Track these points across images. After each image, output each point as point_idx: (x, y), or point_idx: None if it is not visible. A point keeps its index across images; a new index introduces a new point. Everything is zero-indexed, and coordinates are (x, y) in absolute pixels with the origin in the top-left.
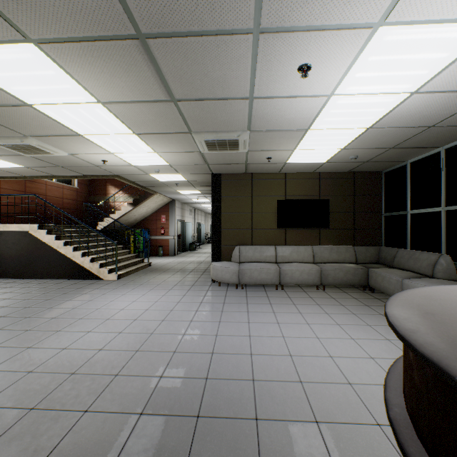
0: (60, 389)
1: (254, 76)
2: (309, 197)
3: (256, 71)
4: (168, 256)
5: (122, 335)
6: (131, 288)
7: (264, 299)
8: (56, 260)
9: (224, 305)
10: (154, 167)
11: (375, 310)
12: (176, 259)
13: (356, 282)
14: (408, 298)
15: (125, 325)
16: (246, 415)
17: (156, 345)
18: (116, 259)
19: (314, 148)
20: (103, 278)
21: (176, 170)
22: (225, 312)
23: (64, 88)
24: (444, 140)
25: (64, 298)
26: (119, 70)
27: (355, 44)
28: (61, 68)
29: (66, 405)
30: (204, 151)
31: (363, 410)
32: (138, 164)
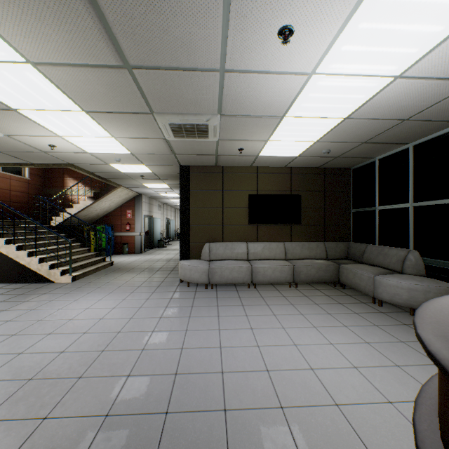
0: None
1: (226, 38)
2: (281, 192)
3: (229, 30)
4: (134, 254)
5: (64, 355)
6: (86, 292)
7: (236, 300)
8: None
9: (192, 310)
10: (114, 155)
11: (349, 309)
12: (142, 257)
13: (328, 278)
14: (438, 319)
15: (70, 342)
16: None
17: (106, 367)
18: (69, 259)
19: (288, 140)
20: (54, 280)
21: (140, 160)
22: (193, 318)
23: None
24: (414, 136)
25: None
26: (47, 12)
27: (347, 2)
28: None
29: None
30: (170, 138)
31: (357, 444)
32: (95, 151)
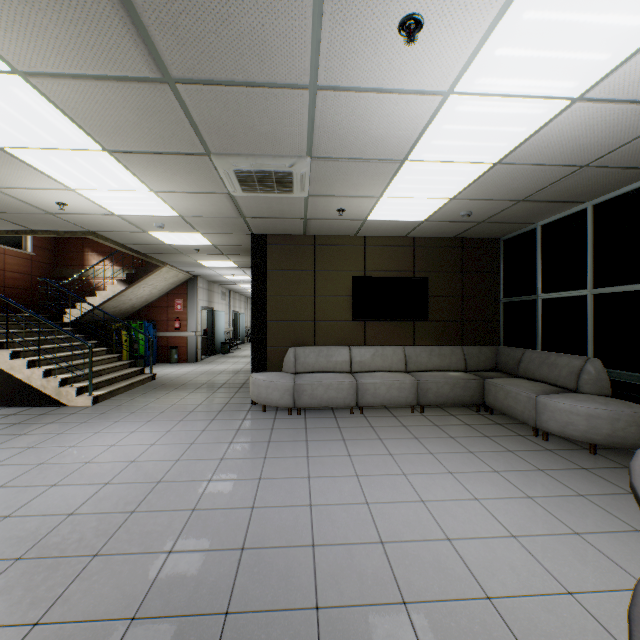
0: None
1: (319, 35)
2: (399, 273)
3: (323, 22)
4: (187, 363)
5: (73, 519)
6: (113, 421)
7: (334, 432)
8: None
9: (269, 447)
10: (154, 219)
11: (500, 445)
12: (198, 367)
13: (468, 399)
14: None
15: (84, 498)
16: None
17: (137, 538)
18: (89, 371)
19: (411, 196)
20: (66, 403)
21: (193, 226)
22: (270, 459)
23: None
24: (595, 191)
25: None
26: None
27: None
28: None
29: None
30: (236, 192)
31: None
32: (126, 213)
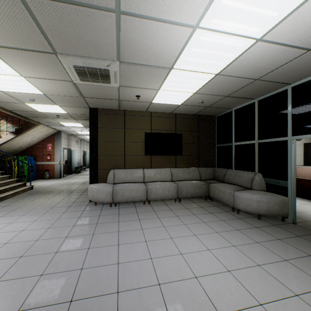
0: None
1: None
2: (168, 131)
3: None
4: (54, 179)
5: None
6: None
7: (134, 215)
8: None
9: (97, 227)
10: (27, 95)
11: (217, 217)
12: (60, 181)
13: (201, 194)
14: None
15: None
16: None
17: None
18: None
19: (174, 90)
20: None
21: (53, 101)
22: (96, 235)
23: None
24: (259, 93)
25: None
26: None
27: None
28: None
29: None
30: (76, 81)
31: None
32: (7, 90)
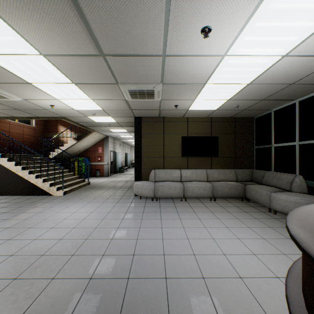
0: (0, 295)
1: (166, 35)
2: (204, 134)
3: (168, 31)
4: (104, 177)
5: (62, 241)
6: (73, 202)
7: (173, 208)
8: (15, 181)
9: (143, 214)
10: (91, 111)
11: (252, 216)
12: (109, 179)
13: (237, 195)
14: (302, 217)
15: (65, 233)
16: (160, 312)
17: (89, 249)
18: (62, 180)
19: (209, 99)
20: (52, 194)
21: (108, 113)
22: (144, 219)
23: (9, 39)
24: (299, 94)
25: (19, 211)
26: (54, 24)
27: (247, 10)
28: (3, 20)
29: (3, 311)
30: (128, 99)
31: (253, 302)
32: (79, 108)
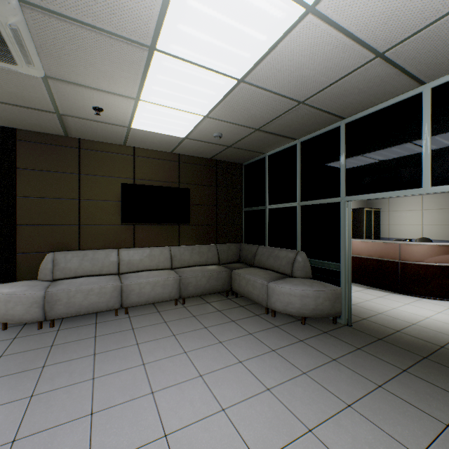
0: None
1: None
2: (167, 184)
3: None
4: None
5: None
6: None
7: (86, 345)
8: None
9: None
10: None
11: (243, 328)
12: None
13: (220, 287)
14: None
15: None
16: None
17: None
18: None
19: (169, 105)
20: None
21: None
22: None
23: None
24: (303, 129)
25: None
26: None
27: None
28: None
29: None
30: None
31: None
32: None
